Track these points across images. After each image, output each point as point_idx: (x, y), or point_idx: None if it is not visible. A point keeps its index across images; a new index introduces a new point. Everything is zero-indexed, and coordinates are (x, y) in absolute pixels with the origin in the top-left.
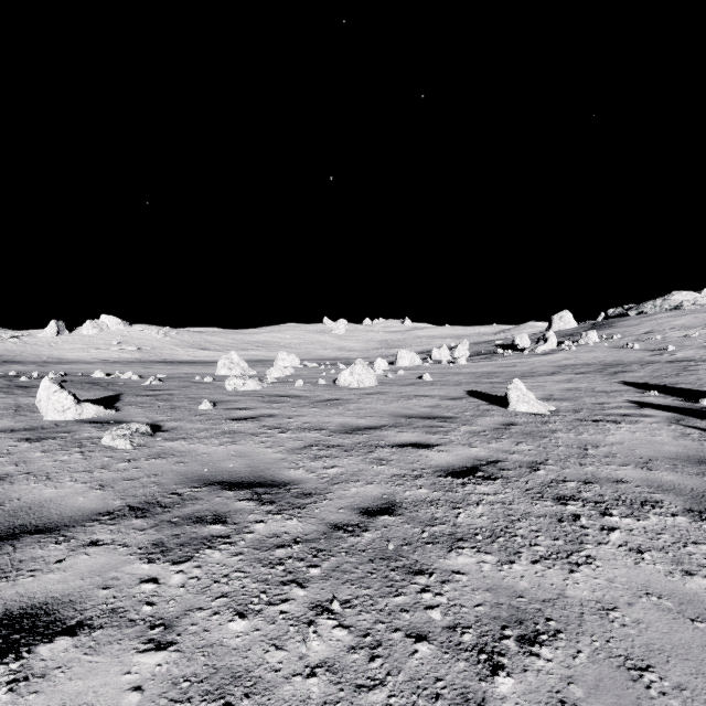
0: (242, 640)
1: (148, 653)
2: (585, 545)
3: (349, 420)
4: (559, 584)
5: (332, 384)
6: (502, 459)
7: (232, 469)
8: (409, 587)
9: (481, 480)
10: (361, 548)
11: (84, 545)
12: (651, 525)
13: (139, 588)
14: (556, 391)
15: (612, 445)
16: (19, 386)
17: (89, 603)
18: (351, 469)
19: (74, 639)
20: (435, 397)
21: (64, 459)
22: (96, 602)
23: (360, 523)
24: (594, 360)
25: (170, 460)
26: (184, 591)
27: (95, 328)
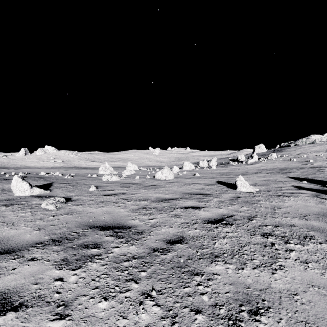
0: (104, 313)
1: (55, 321)
2: (278, 259)
3: (161, 195)
4: (267, 280)
5: (153, 178)
6: (235, 214)
7: (104, 220)
8: (191, 282)
9: (225, 225)
10: (167, 261)
11: (27, 260)
12: (310, 248)
13: (53, 284)
14: (258, 181)
15: (287, 207)
16: (4, 179)
17: (27, 292)
18: (162, 220)
19: (16, 313)
20: (201, 184)
21: (22, 215)
22: (30, 292)
23: (166, 248)
24: (275, 166)
25: (74, 215)
26: (76, 285)
27: (42, 151)
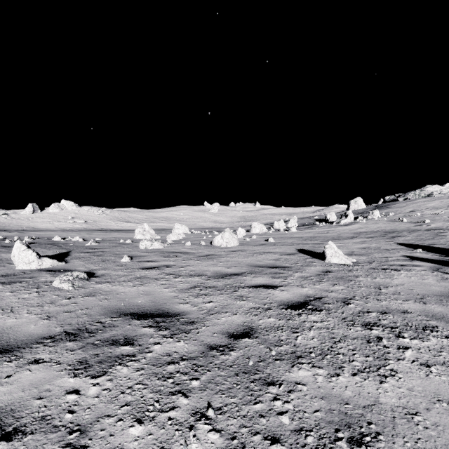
0: (138, 443)
1: None
2: (388, 361)
3: (220, 269)
4: (374, 392)
5: (209, 244)
6: (324, 296)
7: (140, 304)
8: (265, 396)
9: (311, 311)
10: (229, 364)
11: (29, 363)
12: (432, 345)
13: (64, 398)
14: (355, 249)
15: (397, 286)
16: (3, 246)
17: (25, 412)
18: (222, 303)
19: (9, 444)
20: (277, 253)
21: (25, 297)
22: (30, 411)
23: (228, 344)
24: (378, 229)
25: (98, 297)
26: (98, 401)
27: (57, 208)
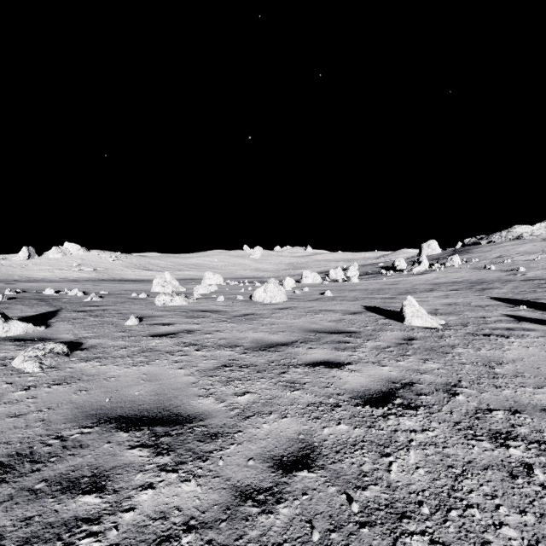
0: None
1: None
2: None
3: (262, 336)
4: None
5: (249, 299)
6: (415, 380)
7: (136, 398)
8: None
9: (402, 410)
10: (275, 540)
11: None
12: None
13: None
14: (439, 305)
15: (514, 361)
16: None
17: None
18: (263, 396)
19: None
20: (337, 312)
21: None
22: None
23: (273, 486)
24: (461, 278)
25: (73, 386)
26: None
27: (59, 253)
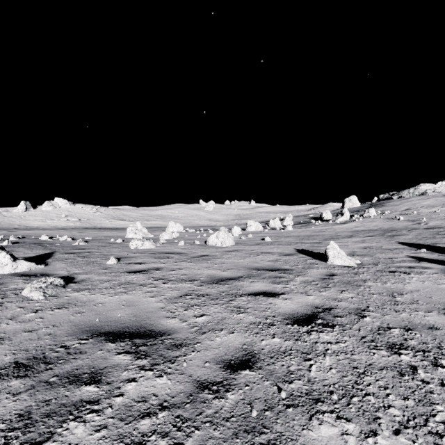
0: None
1: None
2: (435, 406)
3: (215, 272)
4: None
5: (204, 244)
6: (333, 306)
7: (119, 318)
8: None
9: (322, 327)
10: (225, 416)
11: None
12: None
13: None
14: (356, 248)
15: (412, 292)
16: None
17: None
18: (216, 317)
19: None
20: (275, 254)
21: None
22: None
23: (223, 380)
24: (375, 227)
25: (70, 310)
26: None
27: (50, 206)
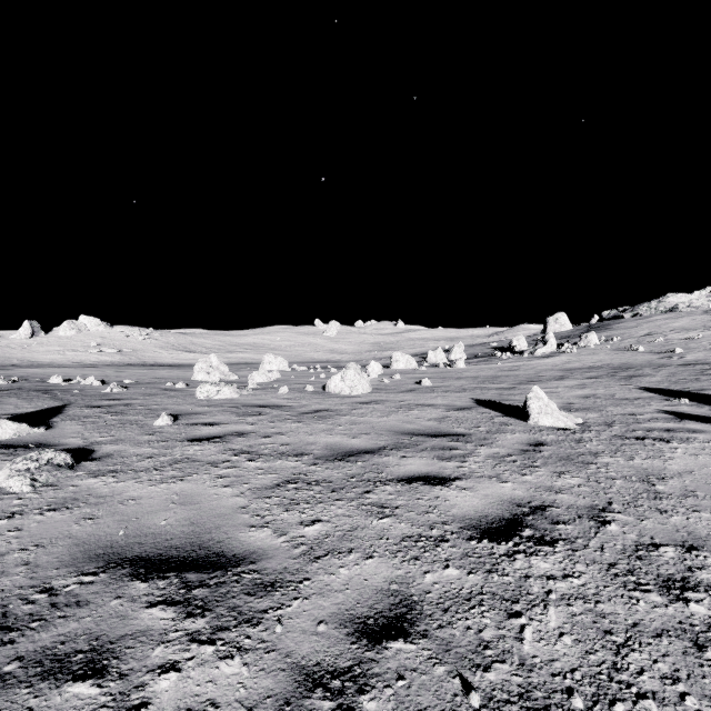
0: None
1: None
2: None
3: (339, 440)
4: None
5: (321, 391)
6: (549, 503)
7: (162, 529)
8: None
9: (534, 545)
10: None
11: None
12: None
13: None
14: (573, 398)
15: (681, 475)
16: None
17: None
18: (340, 526)
19: None
20: (439, 407)
21: None
22: None
23: (354, 665)
24: (600, 363)
25: (75, 513)
26: None
27: (73, 329)
